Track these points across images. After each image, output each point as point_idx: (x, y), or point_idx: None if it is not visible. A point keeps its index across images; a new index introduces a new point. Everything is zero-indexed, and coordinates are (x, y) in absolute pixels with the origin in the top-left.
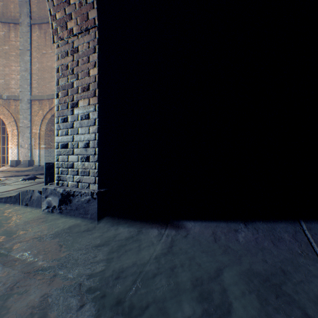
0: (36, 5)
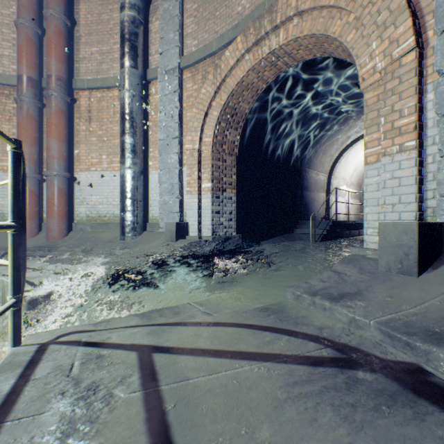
0: None
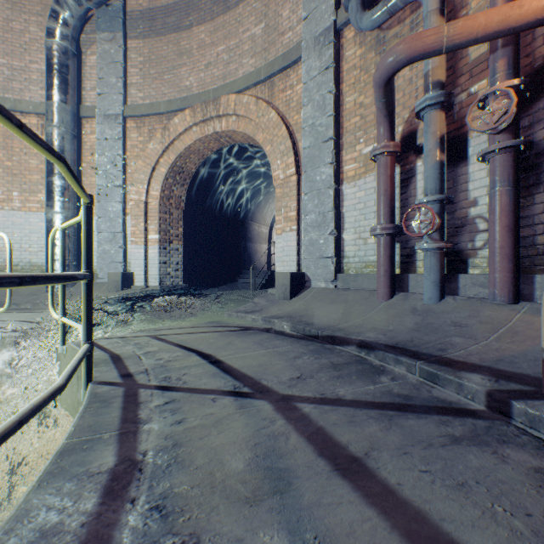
0: None
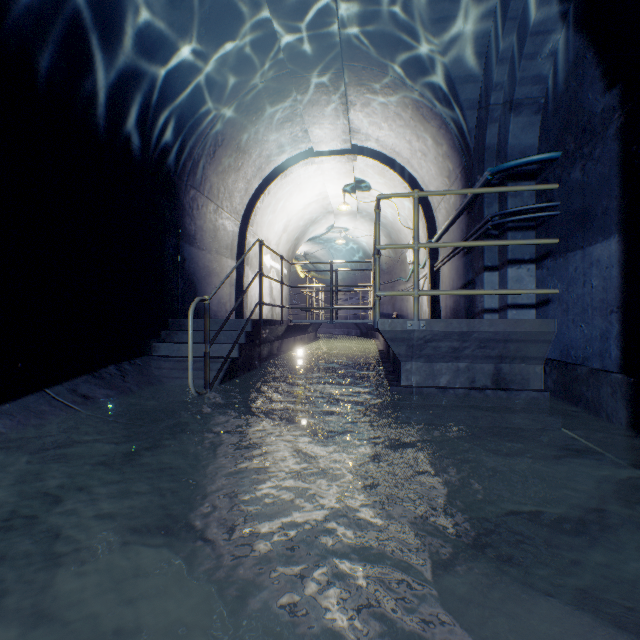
0: None
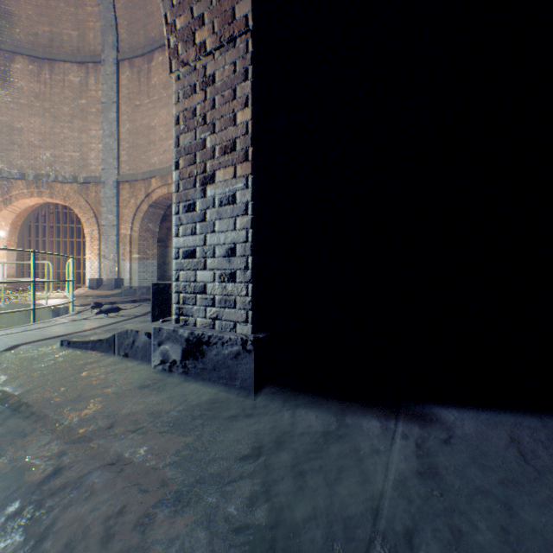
0: (126, 29)
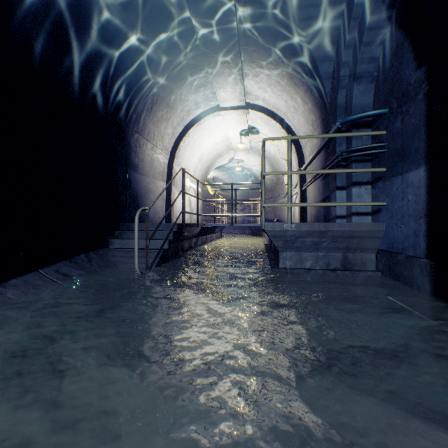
0: None
